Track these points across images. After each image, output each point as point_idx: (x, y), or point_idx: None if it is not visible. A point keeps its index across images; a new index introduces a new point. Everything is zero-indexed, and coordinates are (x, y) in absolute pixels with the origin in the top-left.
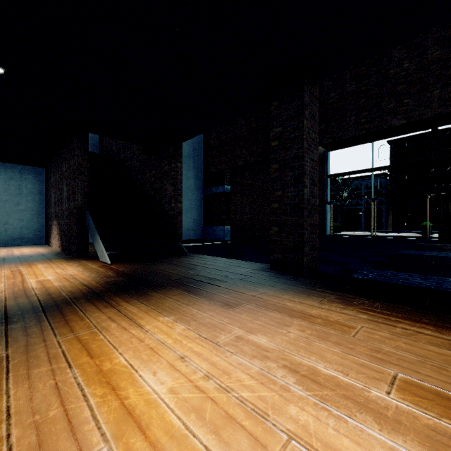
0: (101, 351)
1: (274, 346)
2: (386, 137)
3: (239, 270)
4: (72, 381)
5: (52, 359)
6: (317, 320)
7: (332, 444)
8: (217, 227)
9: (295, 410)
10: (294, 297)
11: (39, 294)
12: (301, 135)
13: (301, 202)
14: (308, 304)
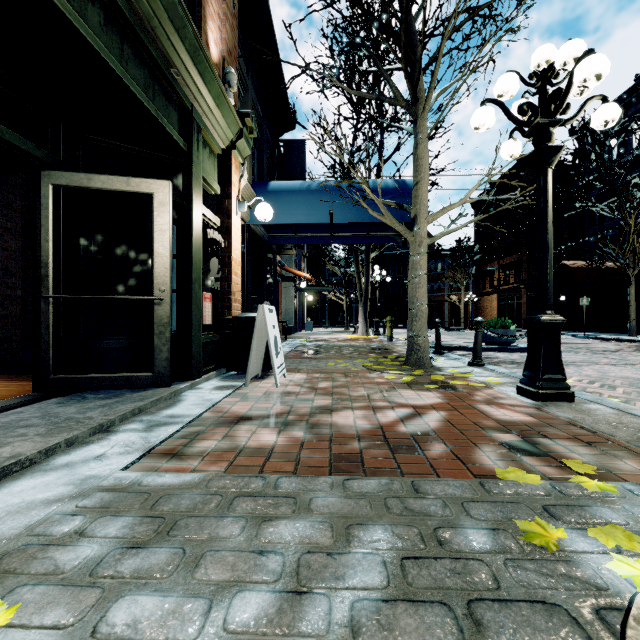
0: None
1: None
2: None
3: None
4: None
5: None
6: None
7: None
8: None
9: None
10: None
11: None
12: None
13: None
14: None
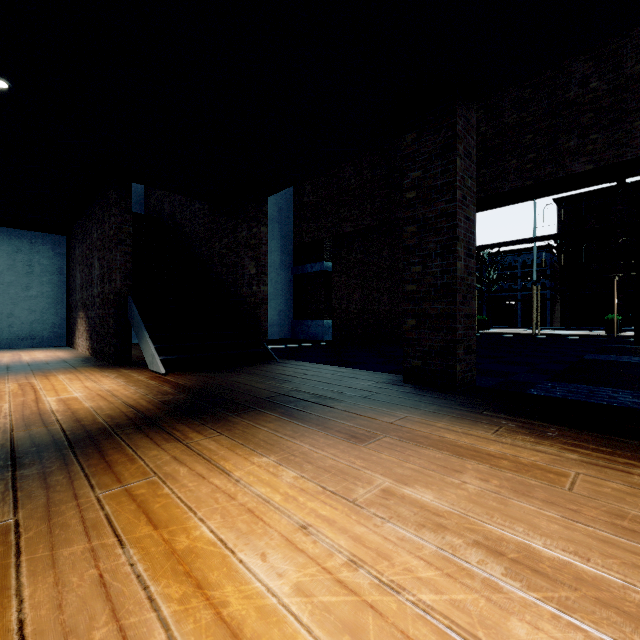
0: (170, 515)
1: (448, 507)
2: (554, 193)
3: (357, 384)
4: (128, 571)
5: (90, 530)
6: (502, 462)
7: None
8: (313, 322)
9: (524, 629)
10: (454, 424)
11: (62, 419)
12: (453, 182)
13: (453, 282)
14: (479, 437)
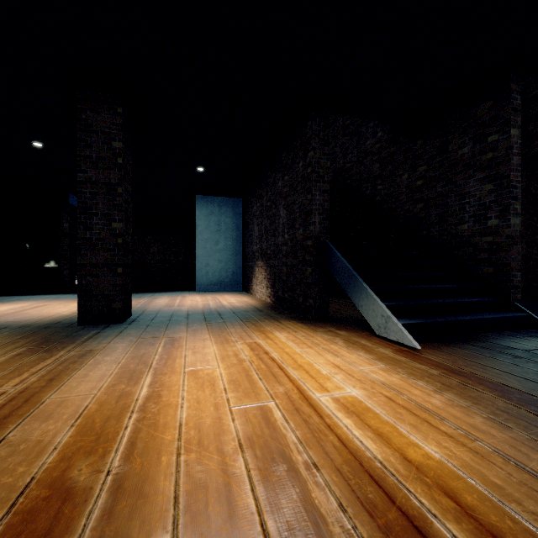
0: None
1: None
2: None
3: None
4: None
5: None
6: None
7: None
8: None
9: None
10: None
11: None
12: None
13: None
14: None
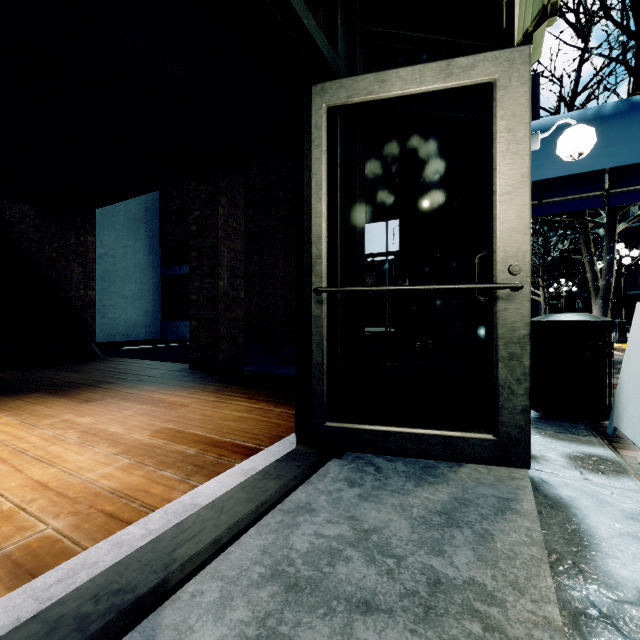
0: None
1: (91, 422)
2: None
3: (149, 372)
4: None
5: None
6: (164, 404)
7: (60, 455)
8: (181, 323)
9: (55, 447)
10: (173, 390)
11: None
12: (217, 224)
13: (217, 295)
14: (176, 395)
